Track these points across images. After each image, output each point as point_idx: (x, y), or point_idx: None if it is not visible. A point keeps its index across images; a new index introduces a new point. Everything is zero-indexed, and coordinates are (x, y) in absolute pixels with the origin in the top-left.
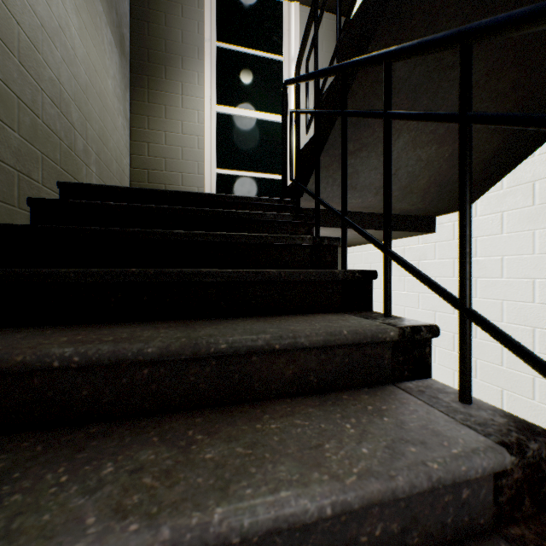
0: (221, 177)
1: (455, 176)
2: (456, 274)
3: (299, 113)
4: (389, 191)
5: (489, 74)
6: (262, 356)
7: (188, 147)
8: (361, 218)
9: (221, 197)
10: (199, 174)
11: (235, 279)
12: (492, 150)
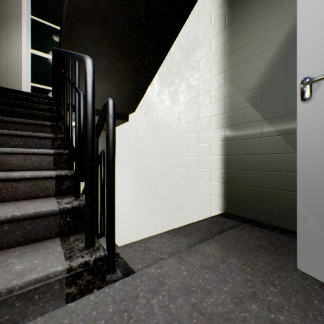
0: (34, 88)
1: (122, 97)
2: (133, 136)
3: (54, 62)
4: (60, 90)
5: (112, 63)
6: (2, 123)
7: (11, 68)
8: None
9: (16, 91)
10: (18, 84)
11: (3, 109)
12: (130, 89)
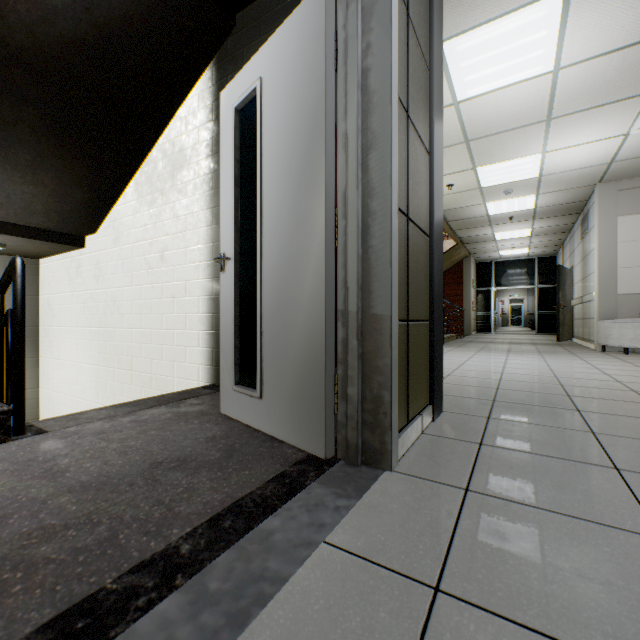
0: None
1: (67, 208)
2: (94, 276)
3: None
4: None
5: (42, 157)
6: None
7: None
8: (4, 226)
9: None
10: None
11: None
12: (83, 198)
